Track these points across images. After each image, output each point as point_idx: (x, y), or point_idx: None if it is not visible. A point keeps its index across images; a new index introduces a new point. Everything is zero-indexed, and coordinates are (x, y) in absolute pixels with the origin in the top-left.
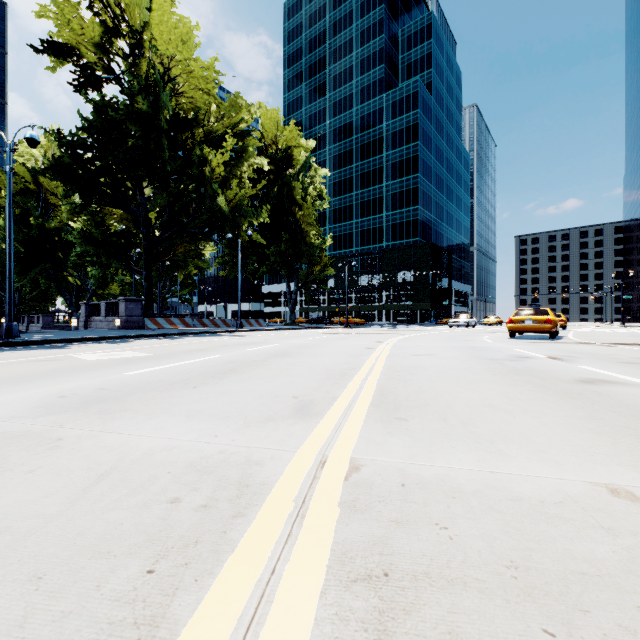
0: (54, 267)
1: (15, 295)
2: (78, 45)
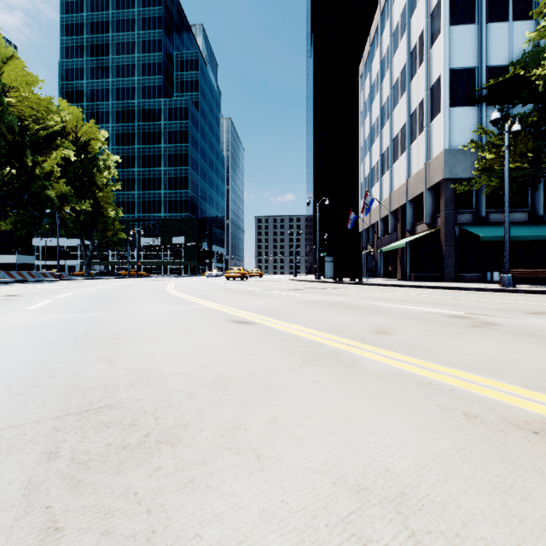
0: None
1: None
2: None
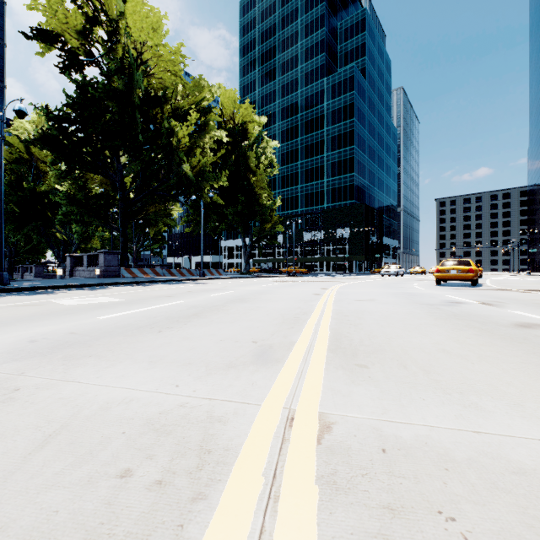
0: (44, 225)
1: (11, 249)
2: (63, 32)
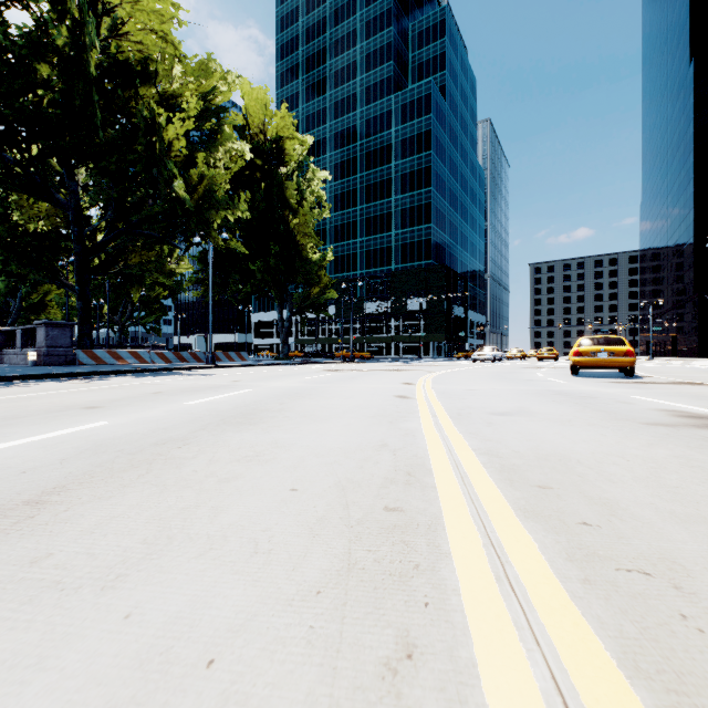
0: None
1: None
2: None
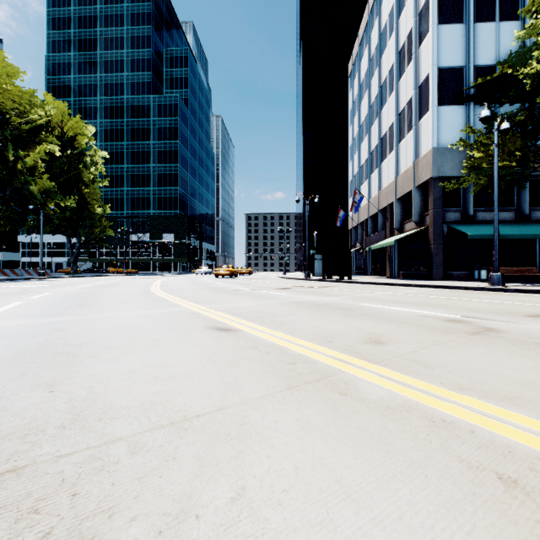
0: None
1: None
2: None
